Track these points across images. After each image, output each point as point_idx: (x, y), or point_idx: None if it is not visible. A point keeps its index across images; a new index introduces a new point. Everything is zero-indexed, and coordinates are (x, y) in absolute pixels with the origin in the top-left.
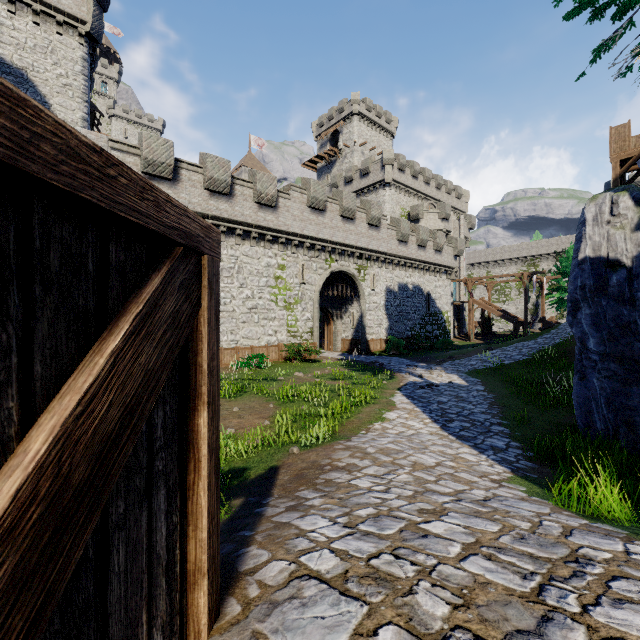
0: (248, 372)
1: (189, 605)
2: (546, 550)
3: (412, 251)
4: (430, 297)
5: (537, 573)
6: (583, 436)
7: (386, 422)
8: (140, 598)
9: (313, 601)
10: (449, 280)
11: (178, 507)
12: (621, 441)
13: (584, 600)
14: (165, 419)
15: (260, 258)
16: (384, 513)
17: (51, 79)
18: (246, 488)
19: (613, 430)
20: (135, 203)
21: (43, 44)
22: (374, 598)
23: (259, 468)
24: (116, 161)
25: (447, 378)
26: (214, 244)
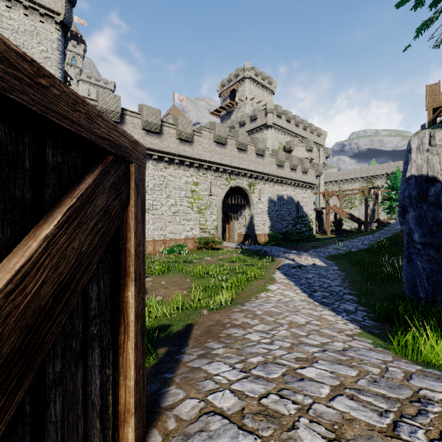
0: (172, 257)
1: (120, 438)
2: (394, 391)
3: (286, 173)
4: (299, 205)
5: (390, 411)
6: (410, 302)
7: (269, 292)
8: (76, 439)
9: (217, 434)
10: (312, 193)
11: (111, 362)
12: (438, 306)
13: (430, 435)
14: (99, 293)
15: (181, 177)
16: (270, 360)
17: (36, 53)
18: (169, 340)
19: (432, 298)
20: (67, 112)
21: (30, 29)
22: (265, 432)
23: (179, 325)
24: (48, 73)
25: (312, 261)
26: (140, 156)
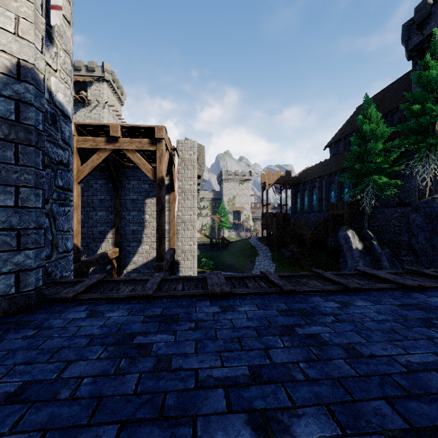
0: None
1: None
2: None
3: None
4: None
5: None
6: None
7: None
8: None
9: None
10: None
11: None
12: None
13: None
14: None
15: None
16: None
17: None
18: None
19: None
20: None
21: None
22: None
23: None
24: None
25: None
26: None
